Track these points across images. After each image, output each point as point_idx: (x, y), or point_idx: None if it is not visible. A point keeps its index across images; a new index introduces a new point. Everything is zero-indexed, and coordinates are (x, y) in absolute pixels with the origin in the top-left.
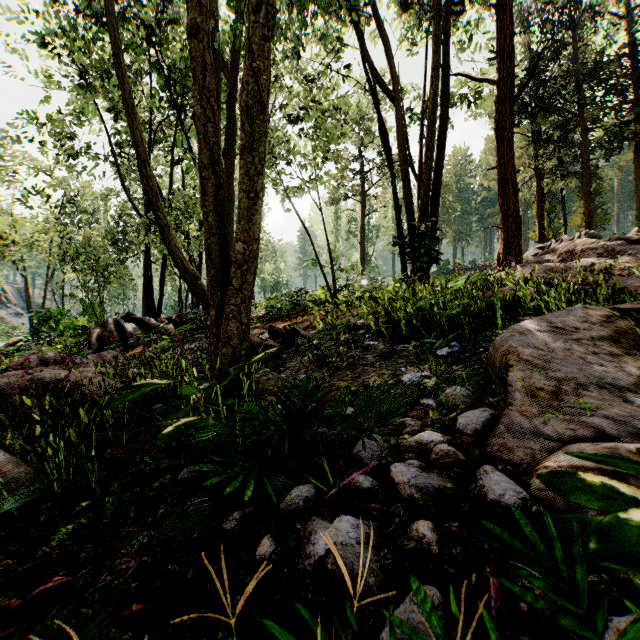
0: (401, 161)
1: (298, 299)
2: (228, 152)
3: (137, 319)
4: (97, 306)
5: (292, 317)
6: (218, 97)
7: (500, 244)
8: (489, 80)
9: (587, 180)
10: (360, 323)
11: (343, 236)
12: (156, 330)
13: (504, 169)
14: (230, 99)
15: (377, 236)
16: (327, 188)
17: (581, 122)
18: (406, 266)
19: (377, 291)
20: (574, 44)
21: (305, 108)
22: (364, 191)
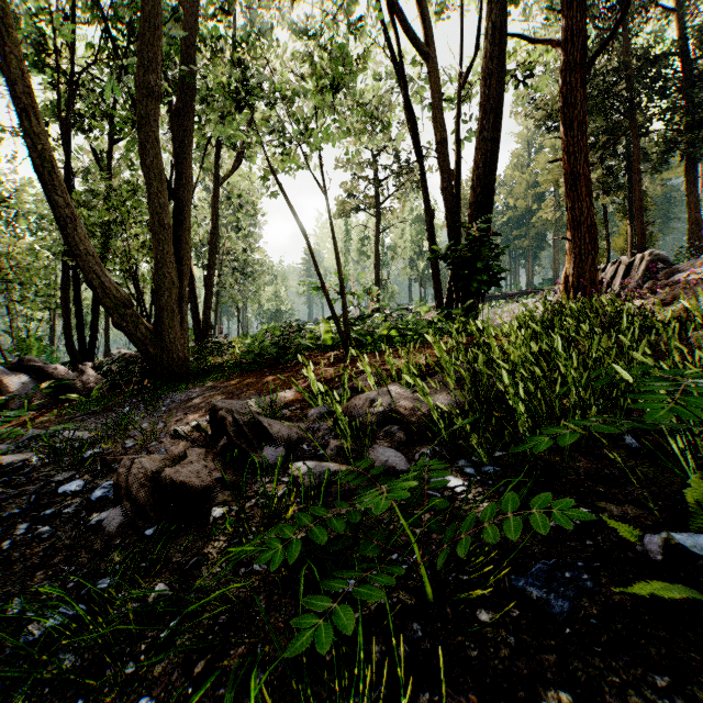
0: (438, 142)
1: (288, 339)
2: (182, 111)
3: (35, 368)
4: (36, 339)
5: (277, 369)
6: (155, 9)
7: (568, 262)
8: (553, 40)
9: (640, 193)
10: (405, 409)
11: (354, 257)
12: (66, 385)
13: (575, 160)
14: (186, 32)
15: (393, 258)
16: (335, 199)
17: (633, 126)
18: (441, 290)
19: (412, 327)
20: (624, 34)
21: (305, 76)
22: (379, 203)
